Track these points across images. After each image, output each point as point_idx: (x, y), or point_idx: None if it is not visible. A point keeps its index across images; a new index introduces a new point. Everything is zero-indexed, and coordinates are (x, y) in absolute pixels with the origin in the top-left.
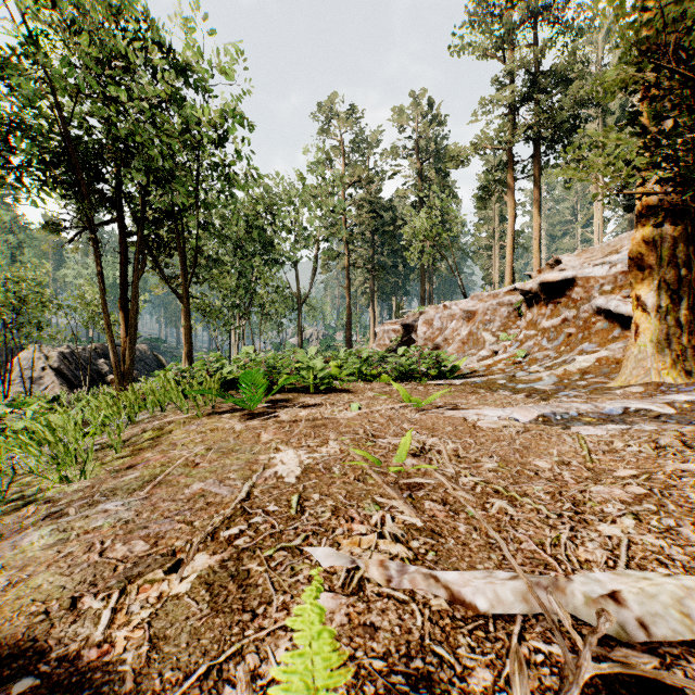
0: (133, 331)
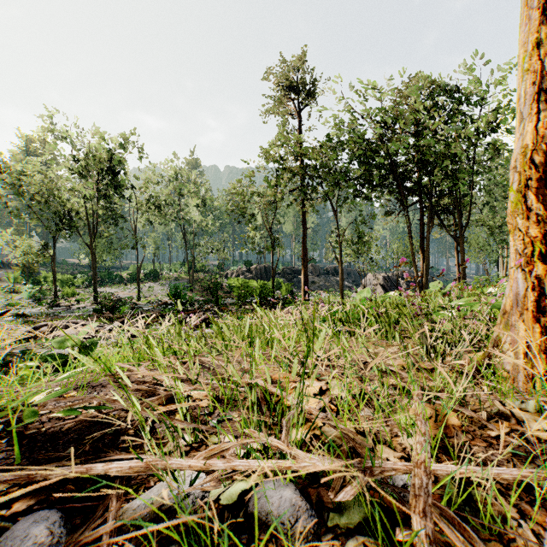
0: (427, 264)
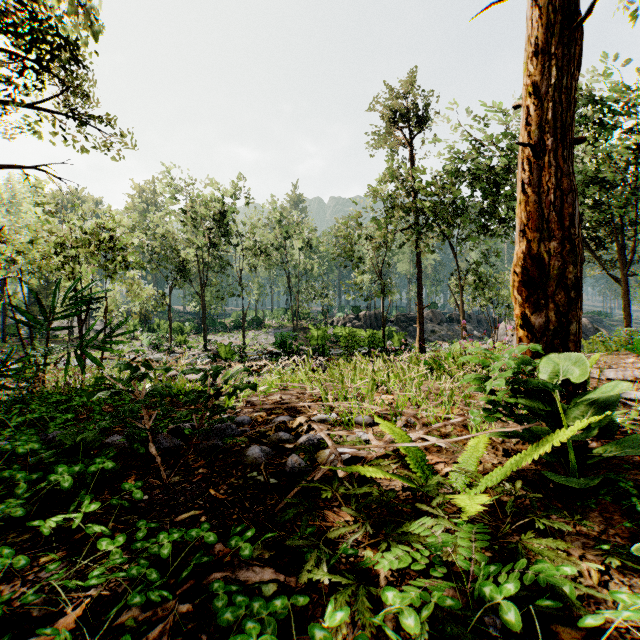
0: None
